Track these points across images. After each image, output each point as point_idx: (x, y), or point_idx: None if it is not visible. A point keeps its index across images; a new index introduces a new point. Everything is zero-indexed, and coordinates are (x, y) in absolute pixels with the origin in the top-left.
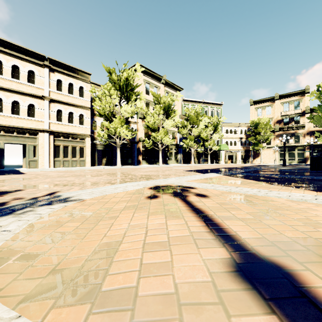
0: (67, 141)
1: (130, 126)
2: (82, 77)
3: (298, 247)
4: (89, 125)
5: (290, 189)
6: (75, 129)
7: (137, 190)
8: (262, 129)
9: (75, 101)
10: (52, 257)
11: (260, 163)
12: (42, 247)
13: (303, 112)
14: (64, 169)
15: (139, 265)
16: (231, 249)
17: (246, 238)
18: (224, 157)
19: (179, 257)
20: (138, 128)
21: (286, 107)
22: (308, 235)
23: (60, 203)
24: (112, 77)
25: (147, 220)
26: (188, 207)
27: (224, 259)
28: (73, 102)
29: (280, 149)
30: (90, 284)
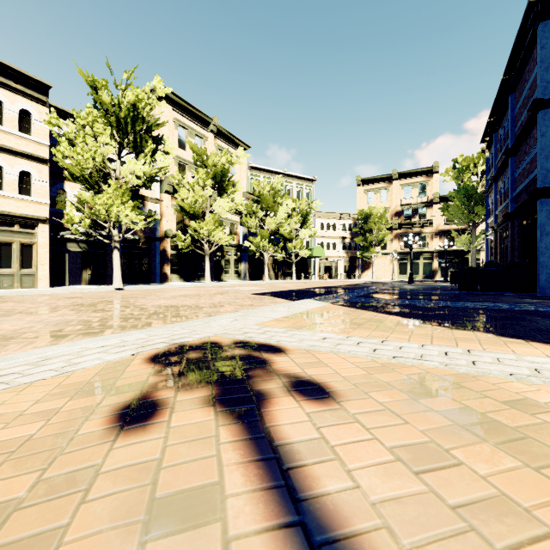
0: None
1: (146, 205)
2: (26, 90)
3: None
4: (47, 197)
5: (492, 340)
6: (8, 204)
7: (107, 369)
8: (375, 225)
9: (7, 140)
10: None
11: (373, 278)
12: None
13: (431, 201)
14: None
15: None
16: None
17: None
18: (318, 268)
19: None
20: (162, 211)
21: (408, 193)
22: None
23: None
24: (99, 96)
25: None
26: (279, 515)
27: None
28: (1, 143)
29: (400, 257)
30: None
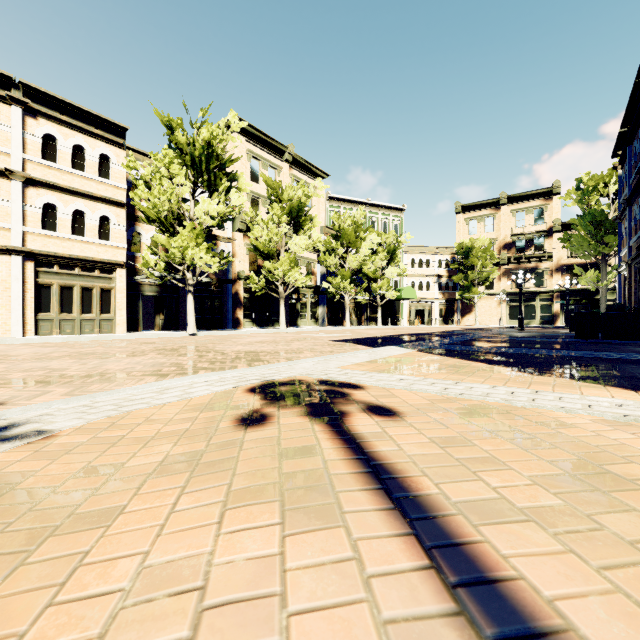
0: (69, 276)
1: (218, 246)
2: (106, 134)
3: None
4: (124, 241)
5: (572, 385)
6: (90, 249)
7: (217, 397)
8: (479, 260)
9: (89, 186)
10: None
11: (475, 324)
12: None
13: (550, 229)
14: (59, 339)
15: None
16: None
17: (601, 633)
18: (408, 312)
19: None
20: (234, 251)
21: (520, 220)
22: None
23: None
24: (175, 136)
25: (217, 527)
26: (353, 458)
27: None
28: (84, 189)
29: (510, 298)
30: None
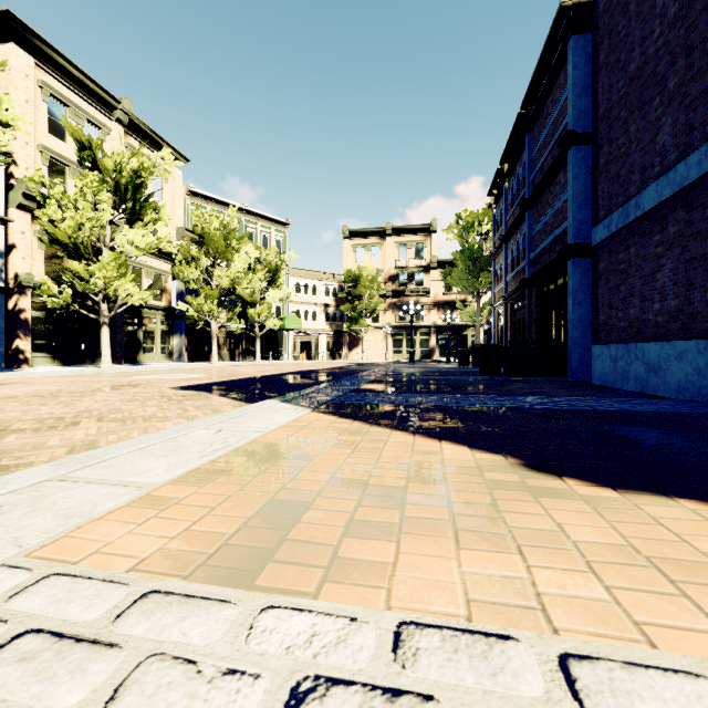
0: None
1: None
2: None
3: None
4: None
5: None
6: None
7: None
8: (366, 290)
9: None
10: None
11: (363, 358)
12: None
13: (428, 265)
14: None
15: None
16: None
17: None
18: (293, 345)
19: None
20: (12, 241)
21: (404, 253)
22: None
23: None
24: None
25: None
26: None
27: None
28: None
29: (395, 332)
30: None
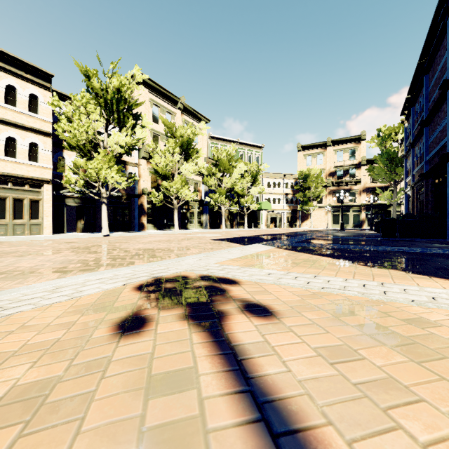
0: (2, 189)
1: (127, 169)
2: (34, 78)
3: None
4: (50, 163)
5: (403, 276)
6: (21, 168)
7: (105, 295)
8: (313, 183)
9: (20, 118)
10: None
11: (310, 227)
12: None
13: (359, 163)
14: None
15: None
16: None
17: None
18: (266, 219)
19: None
20: (140, 173)
21: (340, 157)
22: None
23: None
24: (91, 82)
25: None
26: (235, 387)
27: None
28: (15, 121)
29: (334, 210)
30: None
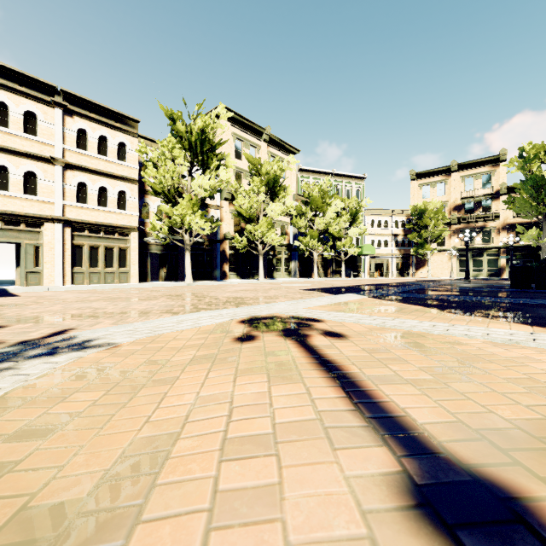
0: (96, 238)
1: (209, 212)
2: (123, 126)
3: (527, 439)
4: (137, 210)
5: (485, 321)
6: (111, 217)
7: (218, 326)
8: (431, 220)
9: (110, 168)
10: (31, 474)
11: (428, 276)
12: (15, 448)
13: (497, 192)
14: (90, 287)
15: (210, 494)
16: (400, 448)
17: (425, 421)
18: (368, 266)
19: (296, 471)
20: (222, 217)
21: (469, 185)
22: (539, 413)
23: (71, 351)
24: (176, 126)
25: (233, 385)
26: (311, 357)
27: (388, 473)
28: (107, 170)
29: (460, 254)
30: (100, 544)
